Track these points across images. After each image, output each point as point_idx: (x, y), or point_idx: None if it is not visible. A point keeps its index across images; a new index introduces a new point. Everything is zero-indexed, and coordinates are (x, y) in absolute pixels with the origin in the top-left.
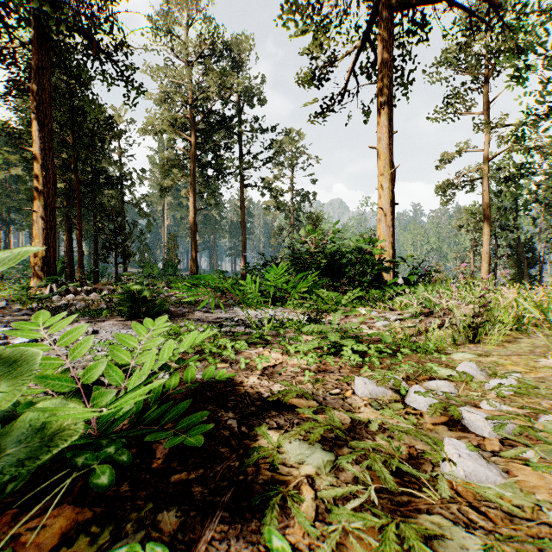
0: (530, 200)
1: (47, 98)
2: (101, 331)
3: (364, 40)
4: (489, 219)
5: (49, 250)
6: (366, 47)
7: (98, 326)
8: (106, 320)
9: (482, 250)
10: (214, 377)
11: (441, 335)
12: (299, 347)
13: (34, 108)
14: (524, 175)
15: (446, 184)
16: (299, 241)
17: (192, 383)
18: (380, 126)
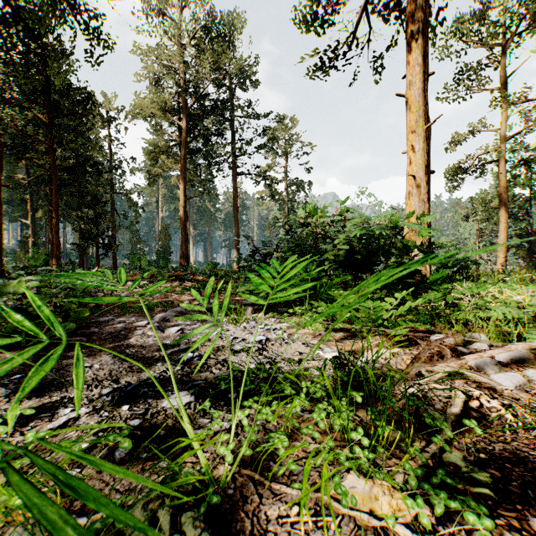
0: None
1: None
2: None
3: None
4: (506, 205)
5: None
6: None
7: None
8: None
9: (498, 240)
10: None
11: None
12: None
13: None
14: None
15: (458, 167)
16: (300, 224)
17: None
18: (411, 65)
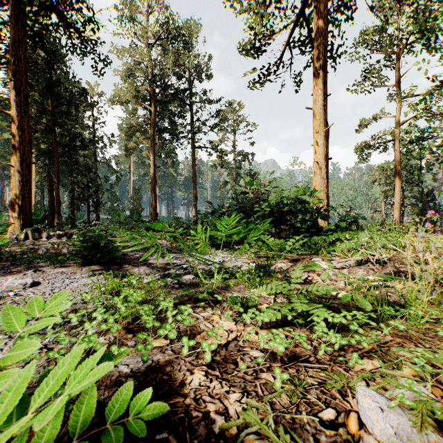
0: (431, 159)
1: (24, 68)
2: (44, 281)
3: (300, 15)
4: (400, 174)
5: (25, 200)
6: (301, 23)
7: (45, 275)
8: (58, 267)
9: (394, 200)
10: (144, 370)
11: (401, 287)
12: (258, 317)
13: (11, 76)
14: (428, 138)
15: (364, 145)
16: (243, 192)
17: (110, 385)
18: (316, 89)
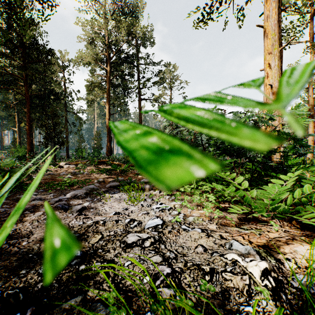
0: None
1: None
2: None
3: None
4: (313, 116)
5: None
6: None
7: None
8: None
9: (307, 139)
10: None
11: None
12: None
13: None
14: None
15: None
16: None
17: None
18: (268, 3)
